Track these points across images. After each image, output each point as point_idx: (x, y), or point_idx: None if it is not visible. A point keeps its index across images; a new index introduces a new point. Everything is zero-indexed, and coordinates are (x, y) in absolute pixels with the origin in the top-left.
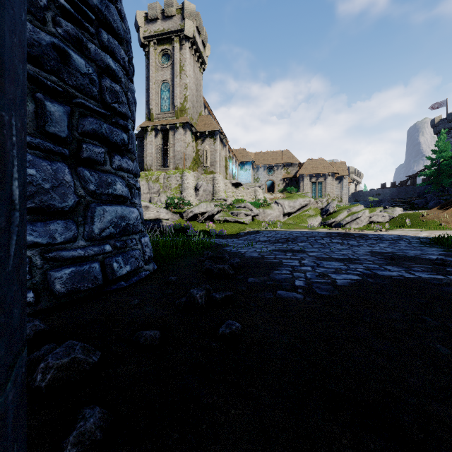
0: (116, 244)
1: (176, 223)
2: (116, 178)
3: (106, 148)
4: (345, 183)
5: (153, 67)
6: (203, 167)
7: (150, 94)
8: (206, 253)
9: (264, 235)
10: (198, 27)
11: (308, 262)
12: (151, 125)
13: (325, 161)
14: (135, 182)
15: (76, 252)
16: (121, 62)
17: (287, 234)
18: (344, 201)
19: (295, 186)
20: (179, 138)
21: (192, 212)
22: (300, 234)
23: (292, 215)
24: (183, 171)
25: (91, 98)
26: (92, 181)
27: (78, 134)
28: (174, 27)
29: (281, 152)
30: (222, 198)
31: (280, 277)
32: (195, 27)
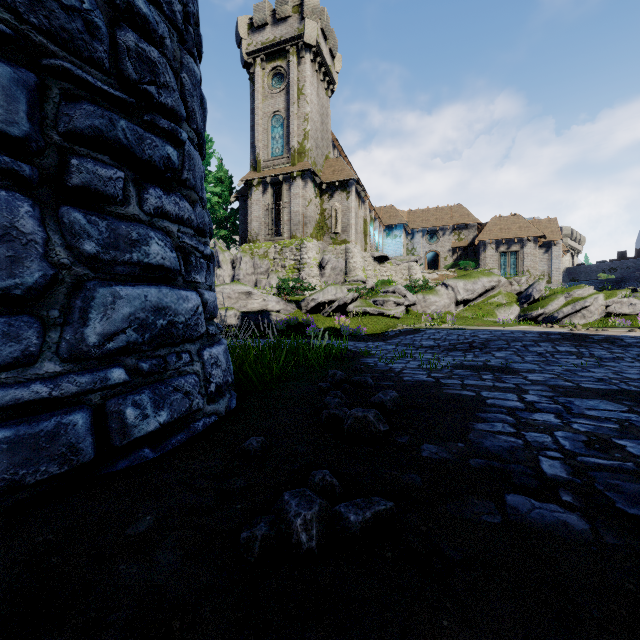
0: (141, 364)
1: (290, 317)
2: (149, 231)
3: (132, 173)
4: (555, 253)
5: (260, 94)
6: (331, 235)
7: (255, 133)
8: (332, 374)
9: (428, 336)
10: (323, 30)
11: (539, 399)
12: (257, 177)
13: (521, 218)
14: (199, 244)
15: (27, 390)
16: (166, 9)
17: (467, 334)
18: (554, 281)
19: (472, 260)
20: (296, 194)
21: (314, 301)
22: (492, 336)
23: (469, 303)
24: (302, 242)
25: (92, 65)
26: (91, 234)
27: (60, 136)
28: (289, 34)
29: (449, 208)
30: (359, 279)
31: (496, 446)
32: (320, 29)
